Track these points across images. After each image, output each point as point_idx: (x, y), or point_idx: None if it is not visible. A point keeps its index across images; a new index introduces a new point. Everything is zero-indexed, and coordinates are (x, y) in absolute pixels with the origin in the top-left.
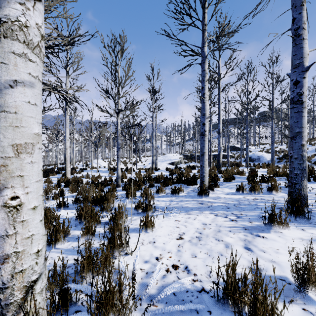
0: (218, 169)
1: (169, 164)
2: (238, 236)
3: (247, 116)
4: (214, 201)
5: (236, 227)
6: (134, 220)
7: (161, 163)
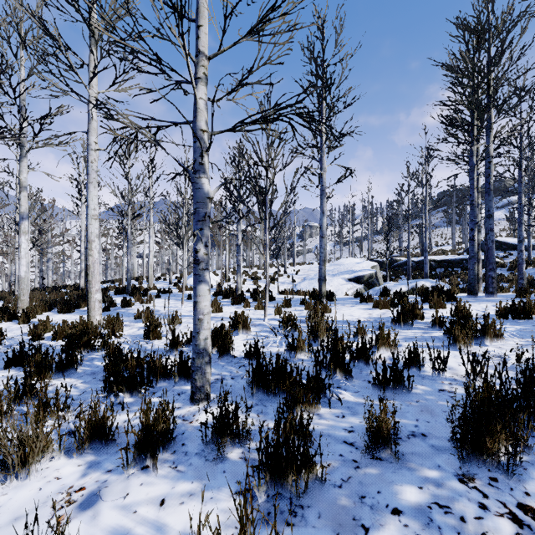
0: None
1: (350, 280)
2: None
3: None
4: None
5: None
6: None
7: (331, 279)
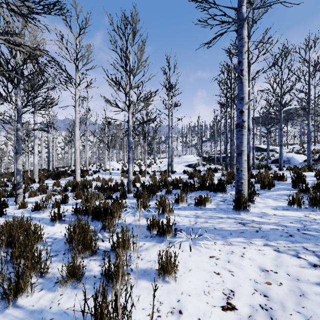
0: (248, 173)
1: (186, 166)
2: None
3: (281, 110)
4: (261, 221)
5: None
6: (146, 251)
7: (177, 165)
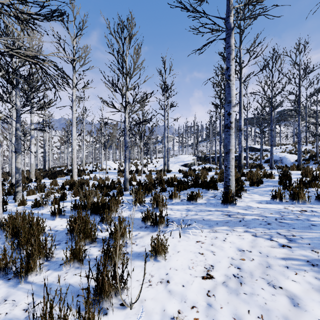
0: (240, 171)
1: (182, 165)
2: (306, 280)
3: (272, 111)
4: (245, 213)
5: (295, 260)
6: (140, 238)
7: (173, 165)
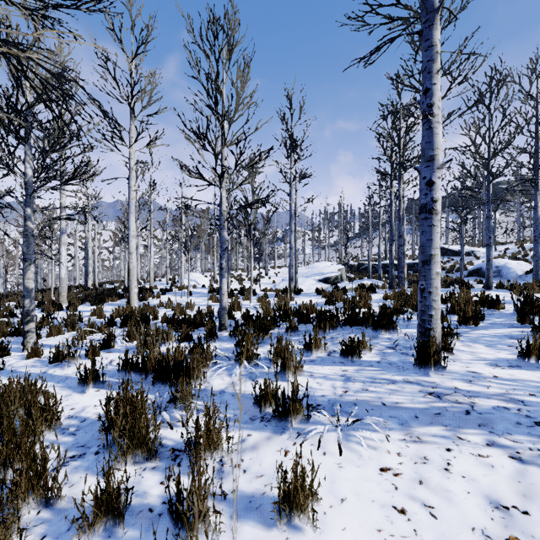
0: None
1: (320, 281)
2: None
3: (489, 183)
4: (472, 390)
5: None
6: (252, 452)
7: (304, 280)
